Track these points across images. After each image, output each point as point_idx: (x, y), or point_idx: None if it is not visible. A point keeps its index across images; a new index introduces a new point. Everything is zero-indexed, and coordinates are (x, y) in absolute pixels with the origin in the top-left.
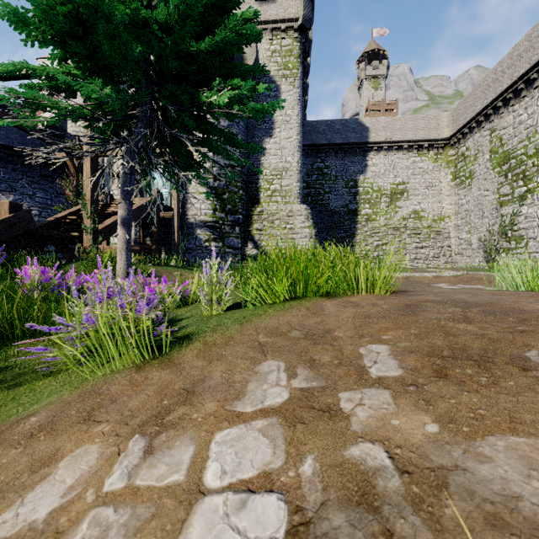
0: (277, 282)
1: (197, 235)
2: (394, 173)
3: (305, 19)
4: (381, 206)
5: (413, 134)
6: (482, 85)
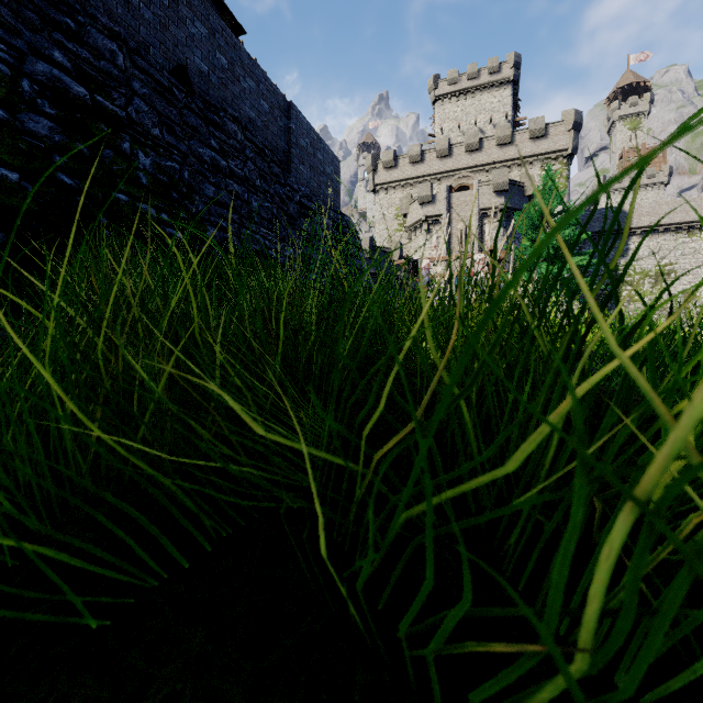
0: None
1: None
2: (660, 255)
3: (573, 149)
4: (644, 288)
5: (682, 216)
6: None
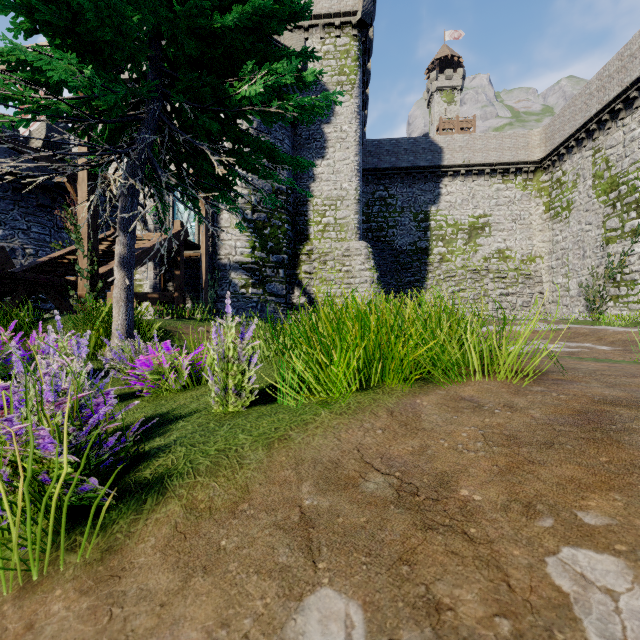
0: (335, 360)
1: (231, 279)
2: (474, 204)
3: (365, 13)
4: (457, 244)
5: (497, 155)
6: (583, 94)
